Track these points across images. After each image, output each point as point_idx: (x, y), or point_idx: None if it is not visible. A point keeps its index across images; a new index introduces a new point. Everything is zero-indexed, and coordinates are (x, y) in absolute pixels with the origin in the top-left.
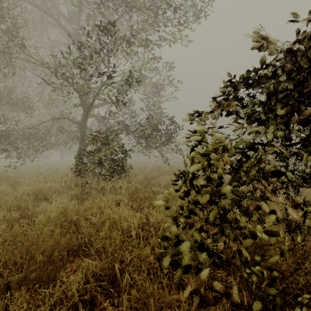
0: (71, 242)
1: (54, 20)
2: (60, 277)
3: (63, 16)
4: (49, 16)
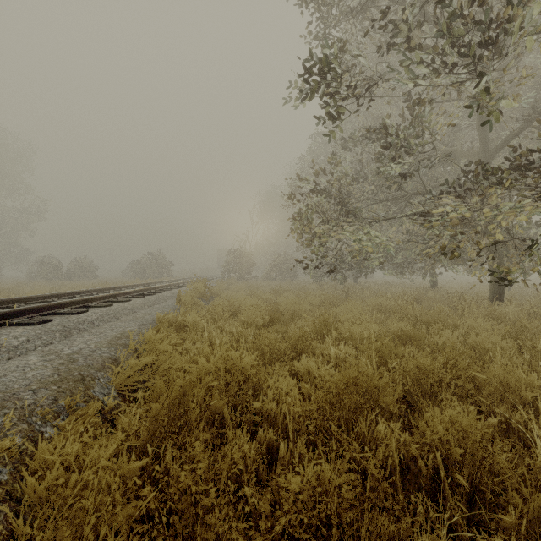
0: None
1: None
2: None
3: None
4: None
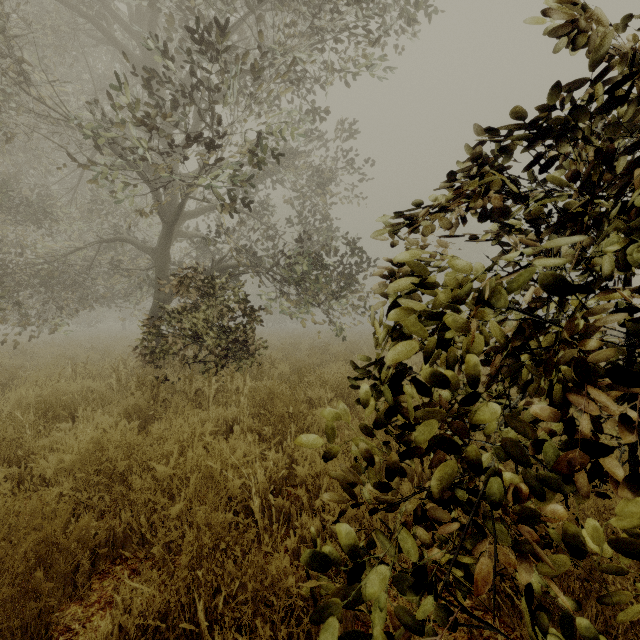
0: (103, 528)
1: (99, 29)
2: (68, 621)
3: (120, 21)
4: (88, 19)
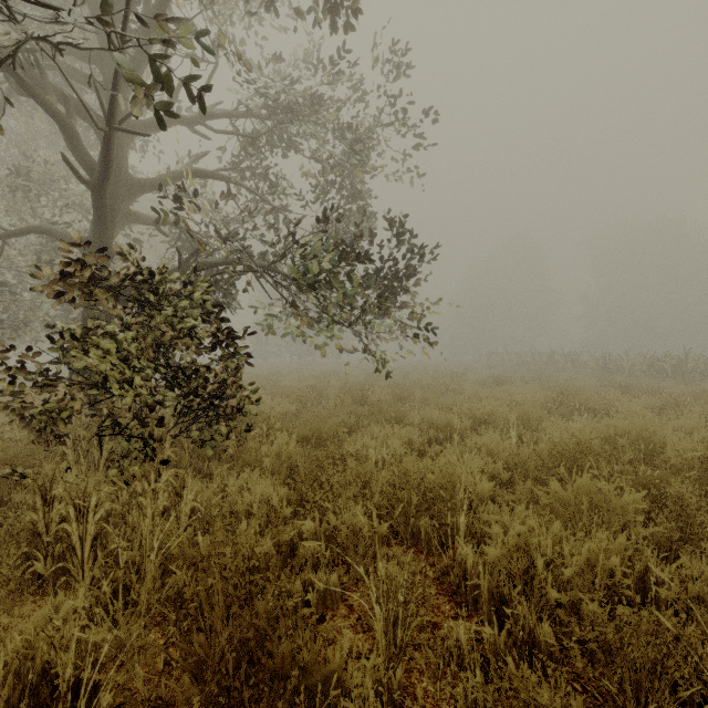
0: None
1: None
2: None
3: None
4: None
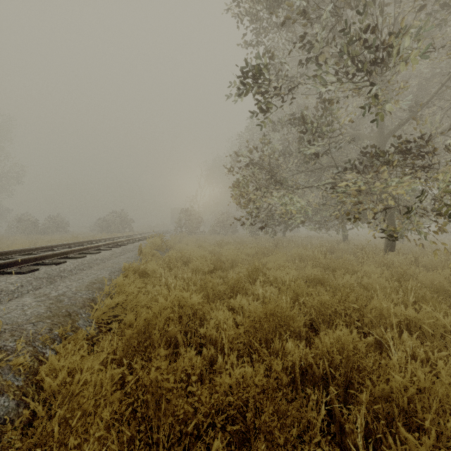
0: None
1: None
2: None
3: None
4: None
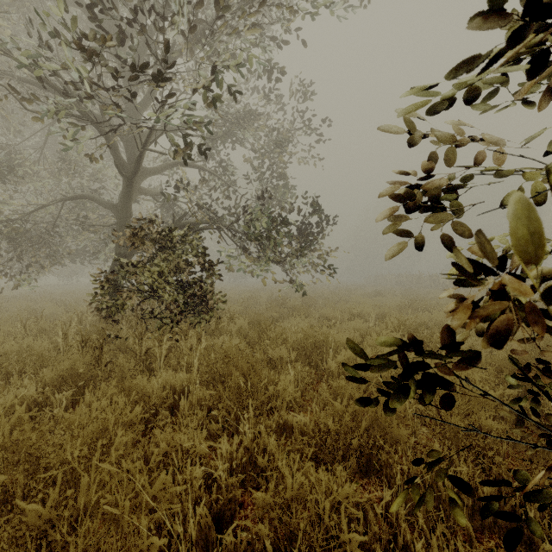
0: None
1: None
2: None
3: None
4: None
